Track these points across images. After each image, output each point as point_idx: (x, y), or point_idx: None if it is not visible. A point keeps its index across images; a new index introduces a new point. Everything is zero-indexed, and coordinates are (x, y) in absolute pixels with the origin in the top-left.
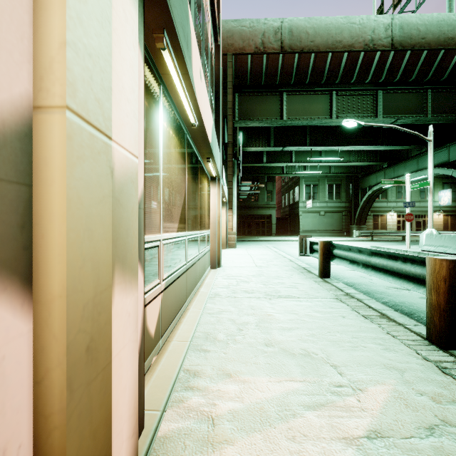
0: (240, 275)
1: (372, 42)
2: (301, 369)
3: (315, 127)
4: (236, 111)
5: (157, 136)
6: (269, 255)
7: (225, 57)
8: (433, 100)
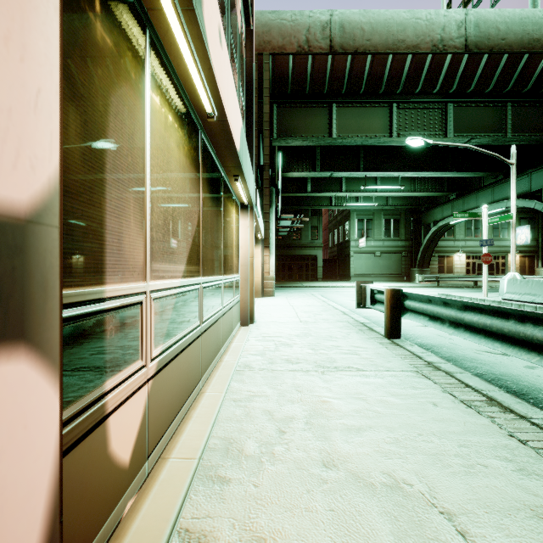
0: (280, 335)
1: (442, 42)
2: (390, 523)
3: (371, 148)
4: (275, 126)
5: (139, 112)
6: (316, 306)
7: (260, 57)
8: (514, 116)
